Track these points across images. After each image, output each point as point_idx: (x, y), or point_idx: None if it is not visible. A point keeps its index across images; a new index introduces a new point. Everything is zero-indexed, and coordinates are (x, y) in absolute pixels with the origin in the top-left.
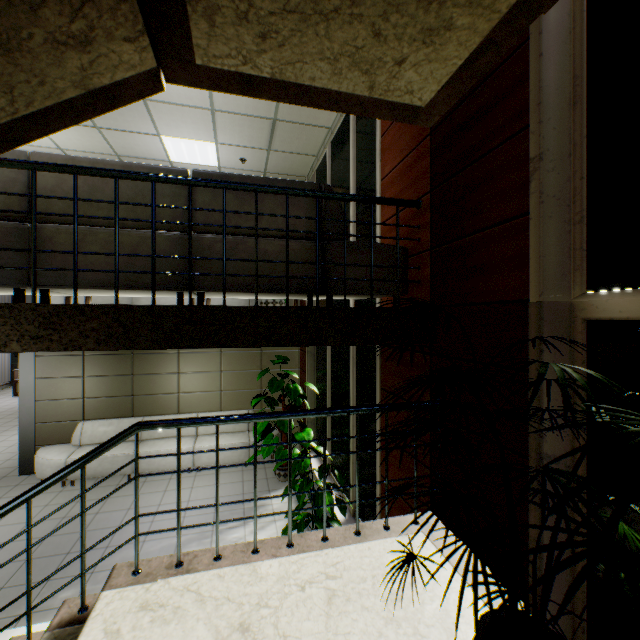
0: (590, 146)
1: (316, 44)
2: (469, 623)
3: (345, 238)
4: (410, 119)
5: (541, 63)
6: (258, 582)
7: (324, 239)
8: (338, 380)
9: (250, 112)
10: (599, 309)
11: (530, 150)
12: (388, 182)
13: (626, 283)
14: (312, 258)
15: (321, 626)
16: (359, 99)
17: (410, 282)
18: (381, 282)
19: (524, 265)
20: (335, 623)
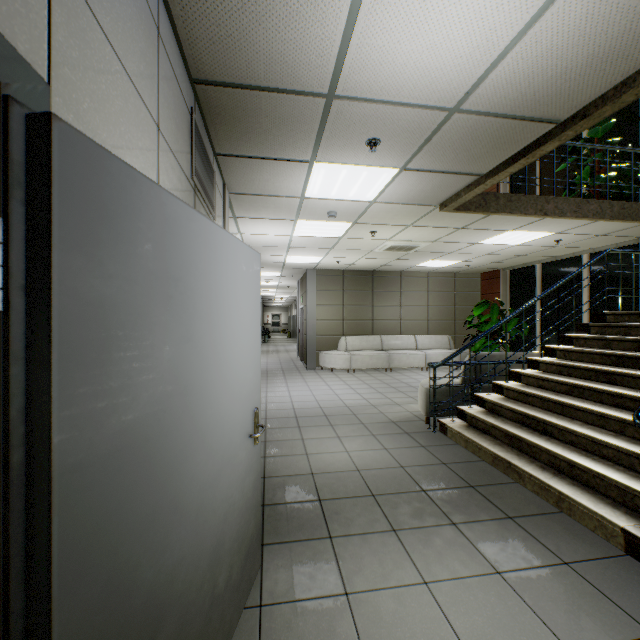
0: None
1: None
2: None
3: None
4: None
5: None
6: None
7: None
8: None
9: (510, 254)
10: None
11: None
12: None
13: None
14: None
15: None
16: None
17: None
18: None
19: None
20: None
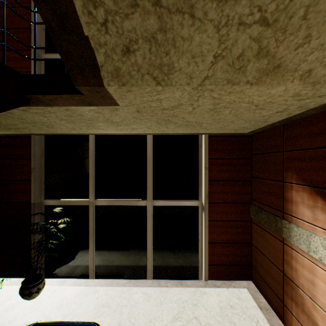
0: (46, 167)
1: None
2: (16, 291)
3: None
4: None
5: (35, 146)
6: None
7: None
8: None
9: None
10: (48, 203)
11: (32, 165)
12: None
13: (52, 197)
14: None
15: None
16: None
17: None
18: None
19: (30, 193)
20: None
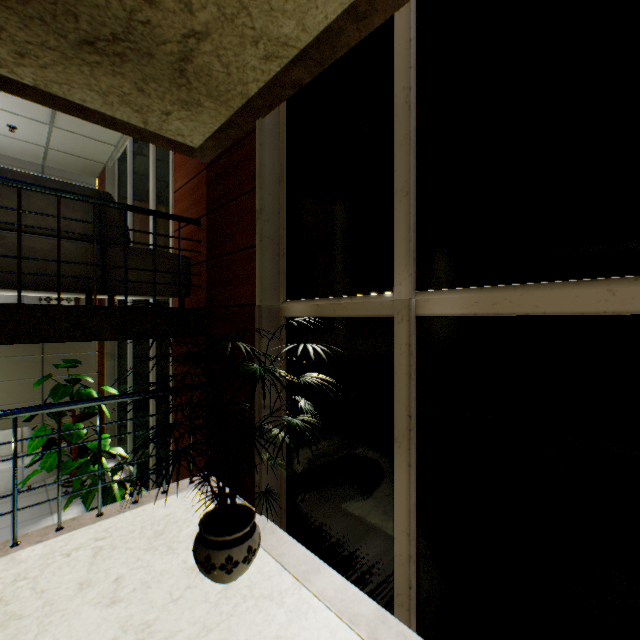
0: (288, 210)
1: (83, 78)
2: None
3: (127, 244)
4: (188, 153)
5: (261, 150)
6: (17, 566)
7: (105, 242)
8: (140, 379)
9: None
10: (290, 311)
11: (256, 205)
12: (179, 197)
13: (300, 296)
14: (91, 259)
15: (84, 573)
16: (136, 128)
17: (192, 286)
18: (165, 285)
19: (255, 281)
20: (98, 566)
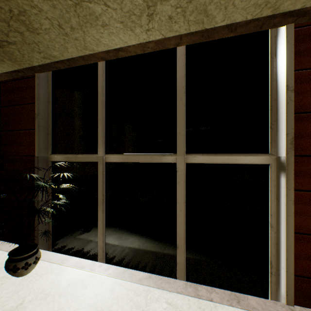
0: (53, 115)
1: None
2: None
3: None
4: None
5: (39, 87)
6: None
7: None
8: None
9: None
10: (54, 158)
11: (36, 111)
12: None
13: (59, 152)
14: None
15: None
16: None
17: None
18: None
19: (35, 145)
20: None
